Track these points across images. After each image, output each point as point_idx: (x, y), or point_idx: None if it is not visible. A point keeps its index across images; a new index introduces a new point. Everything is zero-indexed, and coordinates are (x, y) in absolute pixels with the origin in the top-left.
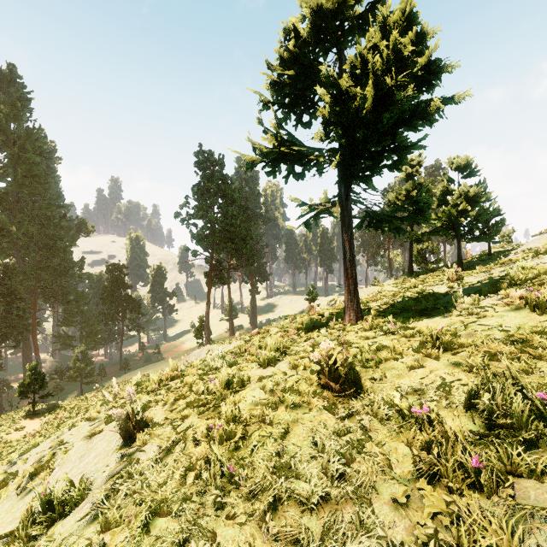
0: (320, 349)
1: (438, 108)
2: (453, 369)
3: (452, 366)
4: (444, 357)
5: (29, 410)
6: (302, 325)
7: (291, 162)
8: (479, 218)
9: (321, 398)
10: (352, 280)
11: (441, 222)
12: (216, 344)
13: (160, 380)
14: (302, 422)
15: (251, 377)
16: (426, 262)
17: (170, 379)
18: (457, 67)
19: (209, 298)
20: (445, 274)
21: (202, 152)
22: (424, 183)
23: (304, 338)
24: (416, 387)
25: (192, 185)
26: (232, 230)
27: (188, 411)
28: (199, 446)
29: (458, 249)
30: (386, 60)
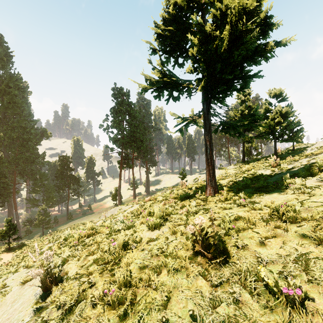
0: (192, 217)
1: (272, 48)
2: (302, 241)
3: (300, 237)
4: (291, 229)
5: (6, 247)
6: (178, 196)
7: (171, 89)
8: (287, 127)
9: (196, 263)
10: (211, 167)
11: (264, 130)
12: (124, 205)
13: (80, 236)
14: (181, 288)
15: (142, 238)
16: (251, 155)
17: (87, 236)
18: (281, 24)
19: (121, 176)
20: (266, 162)
21: (116, 88)
22: (252, 106)
23: (180, 206)
24: (276, 258)
25: (110, 108)
26: (134, 135)
27: (93, 268)
28: (91, 319)
29: (275, 147)
30: (238, 13)
